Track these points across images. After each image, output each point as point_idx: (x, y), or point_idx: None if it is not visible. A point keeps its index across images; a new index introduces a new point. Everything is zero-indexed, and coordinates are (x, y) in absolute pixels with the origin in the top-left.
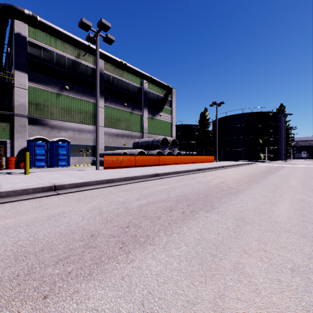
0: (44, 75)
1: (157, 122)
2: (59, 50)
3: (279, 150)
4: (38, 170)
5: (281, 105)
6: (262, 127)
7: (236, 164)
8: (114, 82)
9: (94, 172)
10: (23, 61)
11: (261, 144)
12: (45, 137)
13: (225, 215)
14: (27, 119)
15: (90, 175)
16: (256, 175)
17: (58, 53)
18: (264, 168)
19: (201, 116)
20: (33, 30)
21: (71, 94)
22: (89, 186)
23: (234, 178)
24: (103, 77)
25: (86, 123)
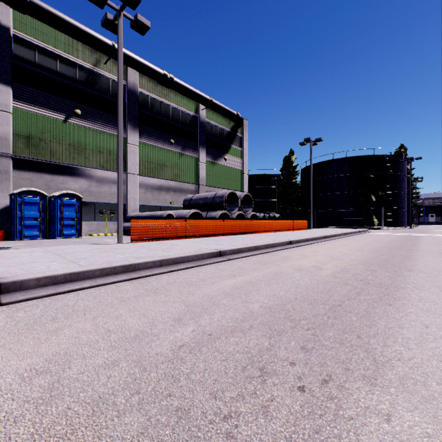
0: (40, 91)
1: (220, 168)
2: (66, 52)
3: (401, 211)
4: (23, 243)
5: (401, 147)
6: (375, 178)
7: (343, 233)
8: (154, 106)
9: (110, 248)
10: (3, 66)
11: (374, 202)
12: (40, 190)
13: (437, 404)
14: (11, 160)
15: (99, 254)
16: (390, 252)
17: (64, 57)
18: (391, 240)
19: (284, 162)
20: (21, 18)
21: (85, 123)
22: (85, 279)
23: (358, 260)
24: (137, 97)
25: (109, 169)
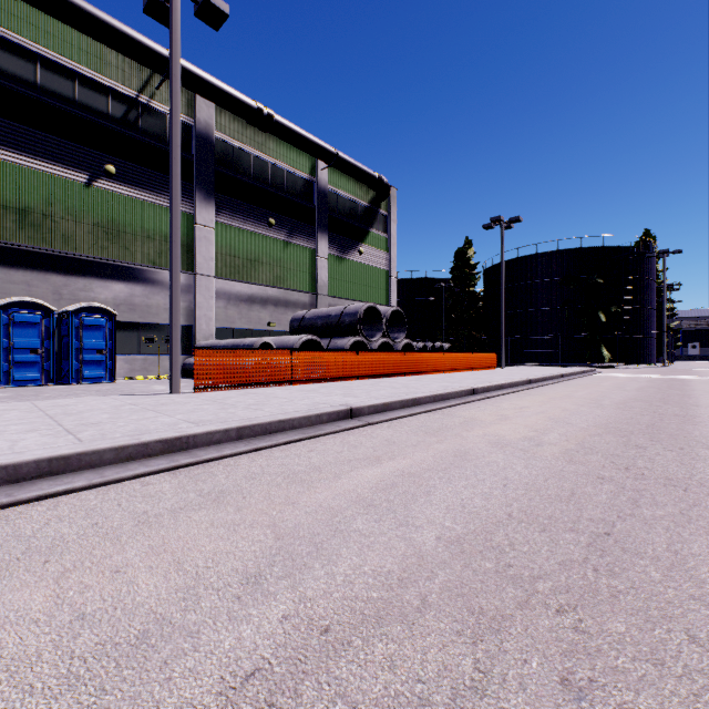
0: (44, 132)
1: (352, 268)
2: (90, 67)
3: (647, 339)
4: (7, 393)
5: (646, 234)
6: (605, 285)
7: (558, 374)
8: (241, 163)
9: (153, 403)
10: None
11: (604, 324)
12: (43, 301)
13: None
14: None
15: (127, 416)
16: (652, 410)
17: (87, 76)
18: (642, 387)
19: (457, 259)
20: (11, 7)
21: (124, 188)
22: (82, 470)
23: (602, 424)
24: (212, 147)
25: (165, 266)
